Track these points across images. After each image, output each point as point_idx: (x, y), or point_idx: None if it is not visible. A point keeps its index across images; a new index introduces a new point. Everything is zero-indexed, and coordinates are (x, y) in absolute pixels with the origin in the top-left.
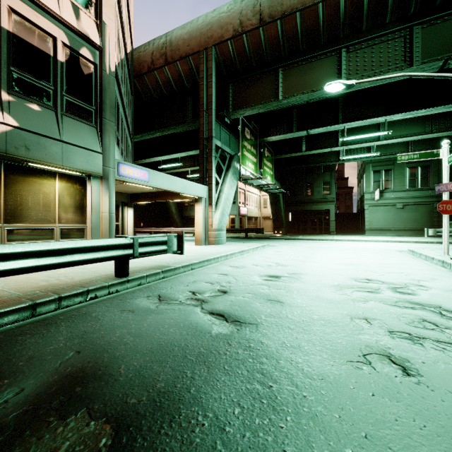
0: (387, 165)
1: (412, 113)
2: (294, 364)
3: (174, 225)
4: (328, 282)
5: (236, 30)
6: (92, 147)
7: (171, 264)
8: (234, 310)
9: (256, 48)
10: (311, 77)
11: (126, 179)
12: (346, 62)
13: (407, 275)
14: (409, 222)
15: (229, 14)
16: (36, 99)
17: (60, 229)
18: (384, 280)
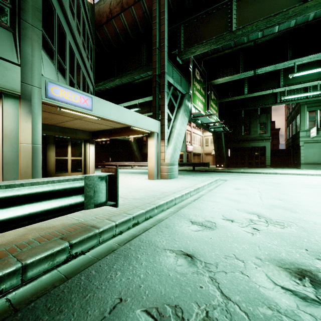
0: None
1: None
2: None
3: (135, 160)
4: None
5: None
6: (3, 54)
7: (101, 220)
8: None
9: None
10: (269, 2)
11: (60, 103)
12: None
13: None
14: None
15: None
16: None
17: None
18: None
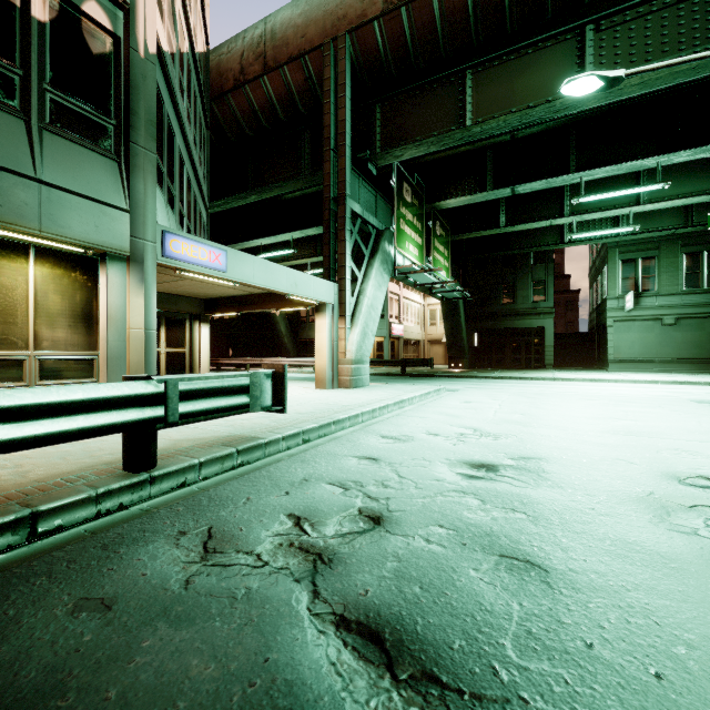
0: (647, 250)
1: None
2: None
3: (284, 354)
4: (618, 487)
5: None
6: (109, 198)
7: (262, 432)
8: (411, 605)
9: (424, 32)
10: (526, 82)
11: (181, 263)
12: (594, 50)
13: None
14: (688, 349)
15: None
16: None
17: (38, 361)
18: None
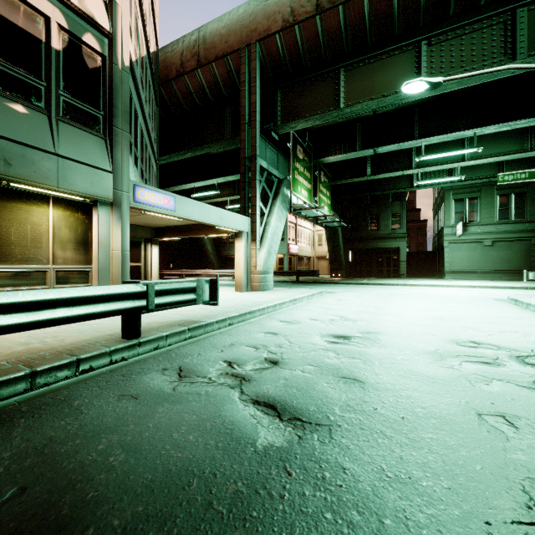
0: (472, 192)
1: (510, 124)
2: (413, 528)
3: (210, 267)
4: (419, 347)
5: (287, 20)
6: (99, 164)
7: (202, 318)
8: (291, 396)
9: (311, 43)
10: (381, 78)
11: (145, 206)
12: (427, 58)
13: (527, 336)
14: (500, 263)
15: (277, 0)
16: (21, 98)
17: (55, 272)
18: (498, 344)
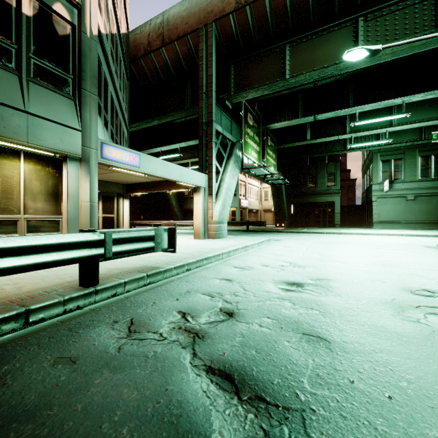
0: (397, 154)
1: (435, 92)
2: None
3: (175, 218)
4: (374, 296)
5: (239, 1)
6: (69, 122)
7: (162, 264)
8: (250, 360)
9: (260, 21)
10: (322, 52)
11: (112, 162)
12: (364, 32)
13: None
14: (422, 215)
15: None
16: None
17: (26, 221)
18: None
